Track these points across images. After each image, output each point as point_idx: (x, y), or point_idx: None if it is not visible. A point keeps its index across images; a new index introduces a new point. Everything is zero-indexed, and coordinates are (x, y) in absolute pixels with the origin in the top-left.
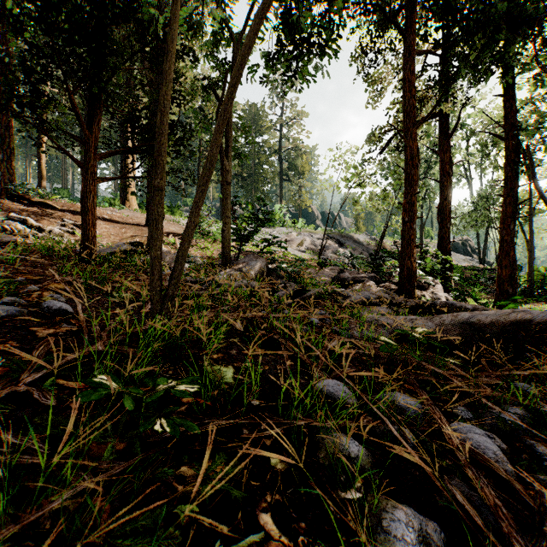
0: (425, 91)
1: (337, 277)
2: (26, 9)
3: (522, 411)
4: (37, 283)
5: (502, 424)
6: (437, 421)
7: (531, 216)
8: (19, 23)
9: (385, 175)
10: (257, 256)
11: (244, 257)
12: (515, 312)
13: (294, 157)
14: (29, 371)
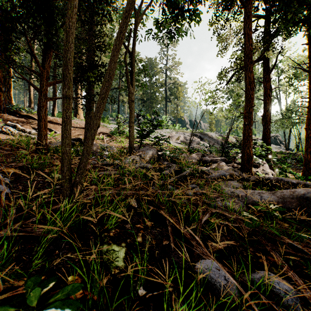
0: (255, 44)
1: (201, 159)
2: None
3: None
4: None
5: None
6: None
7: None
8: None
9: (227, 98)
10: (151, 147)
11: (143, 147)
12: None
13: (173, 88)
14: None
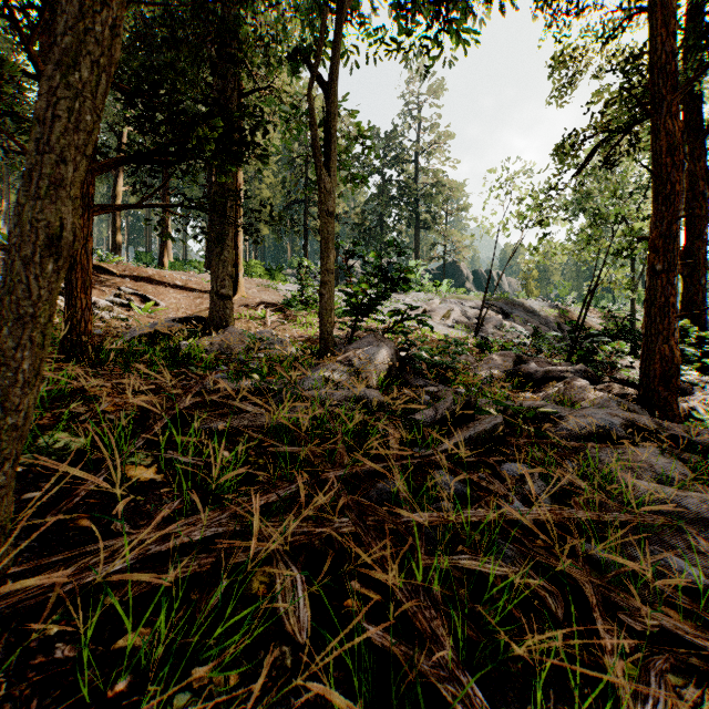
0: None
1: (515, 370)
2: None
3: None
4: None
5: None
6: None
7: None
8: None
9: (572, 212)
10: (381, 338)
11: (358, 340)
12: None
13: (435, 196)
14: None
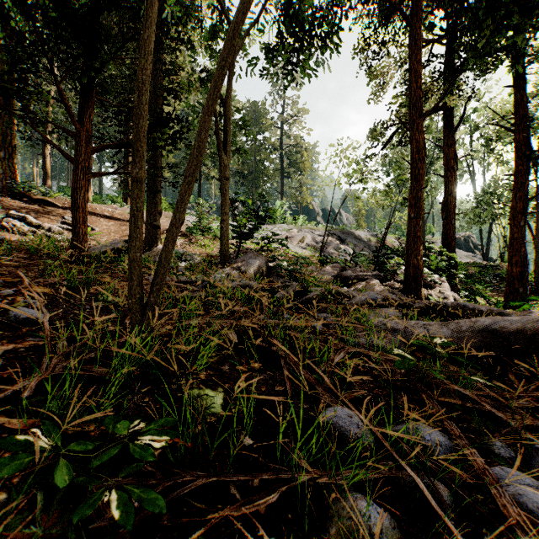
0: (429, 83)
1: (339, 275)
2: None
3: None
4: (15, 286)
5: None
6: (471, 463)
7: (537, 212)
8: None
9: (386, 171)
10: (257, 254)
11: (243, 255)
12: None
13: (295, 154)
14: None
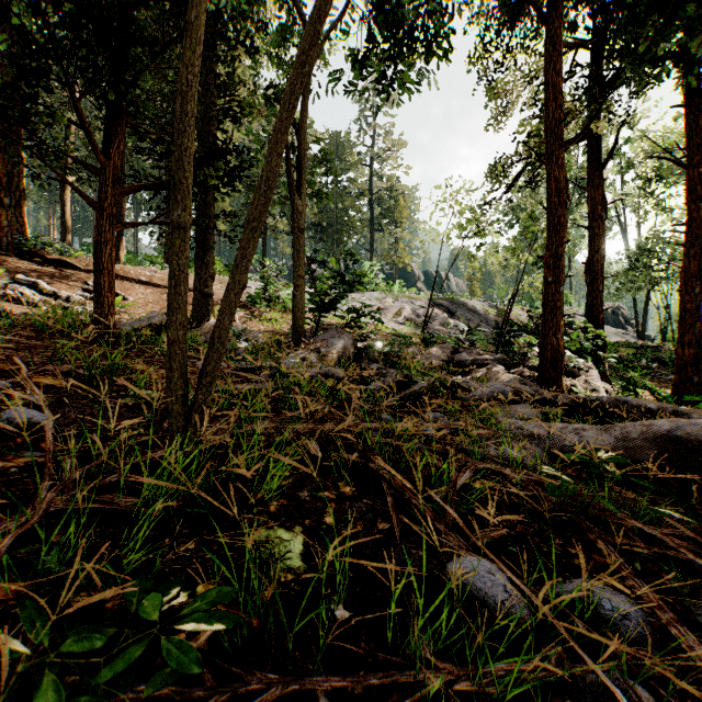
0: (570, 103)
1: (450, 359)
2: None
3: None
4: (13, 376)
5: None
6: (675, 645)
7: None
8: None
9: (509, 222)
10: (341, 331)
11: (323, 333)
12: None
13: (389, 200)
14: None
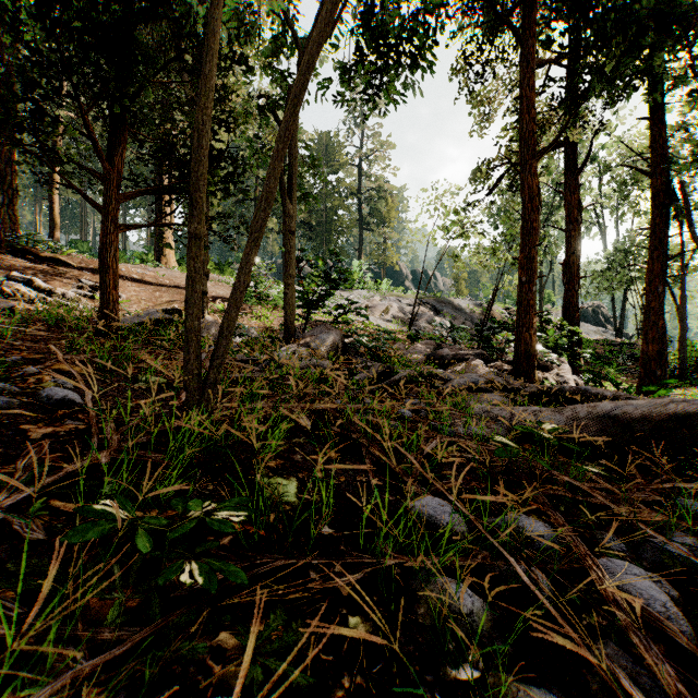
0: (546, 113)
1: (433, 354)
2: (25, 1)
3: (693, 540)
4: (37, 363)
5: (669, 561)
6: (577, 556)
7: (683, 275)
8: (15, 20)
9: (493, 223)
10: (330, 327)
11: (312, 329)
12: (674, 402)
13: (377, 200)
14: (9, 490)
